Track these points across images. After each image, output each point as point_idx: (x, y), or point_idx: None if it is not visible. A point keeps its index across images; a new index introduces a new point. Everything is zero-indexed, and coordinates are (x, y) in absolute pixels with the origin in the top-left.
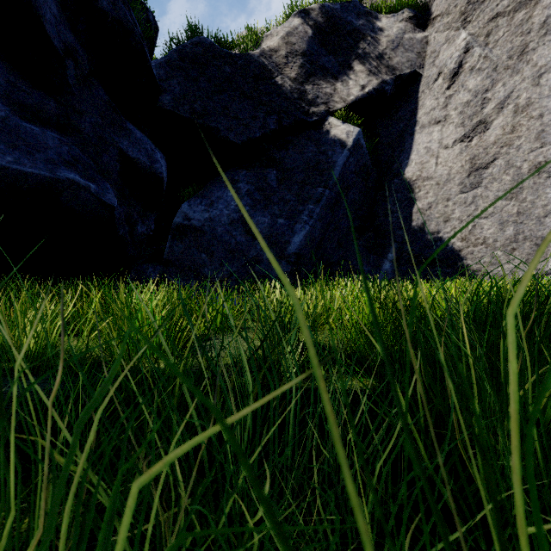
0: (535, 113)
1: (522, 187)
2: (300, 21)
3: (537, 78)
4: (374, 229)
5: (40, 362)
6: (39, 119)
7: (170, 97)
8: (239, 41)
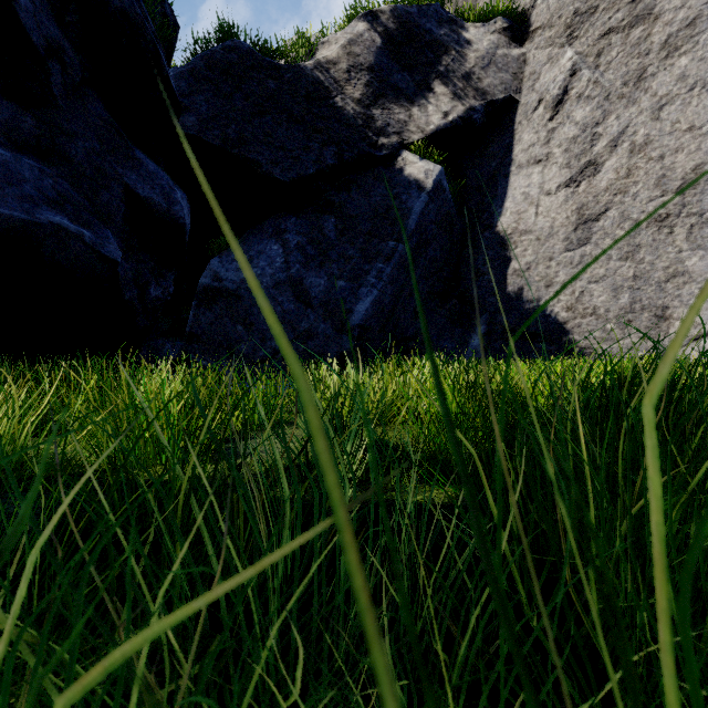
0: (655, 153)
1: (639, 244)
2: (366, 27)
3: (657, 111)
4: (459, 295)
5: (4, 474)
6: (10, 140)
7: (195, 118)
8: (287, 49)
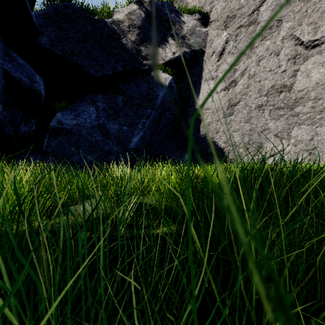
0: (257, 79)
1: (251, 116)
2: (137, 7)
3: (258, 62)
4: (180, 135)
5: None
6: None
7: (47, 39)
8: (98, 11)
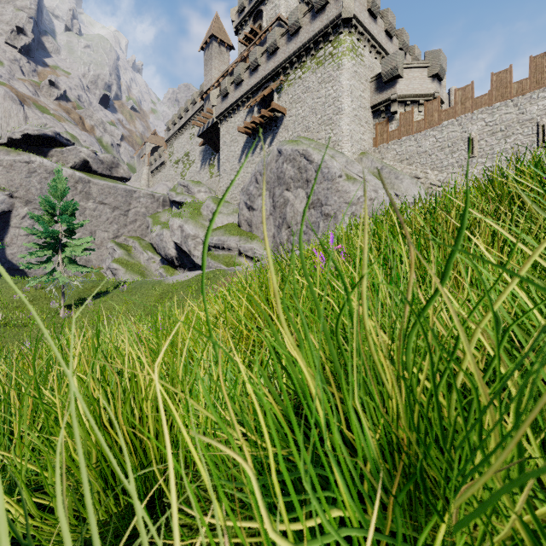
0: None
1: None
2: None
3: None
4: None
5: None
6: None
7: None
8: None
